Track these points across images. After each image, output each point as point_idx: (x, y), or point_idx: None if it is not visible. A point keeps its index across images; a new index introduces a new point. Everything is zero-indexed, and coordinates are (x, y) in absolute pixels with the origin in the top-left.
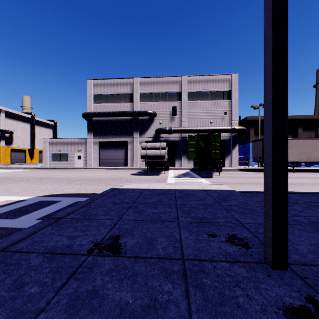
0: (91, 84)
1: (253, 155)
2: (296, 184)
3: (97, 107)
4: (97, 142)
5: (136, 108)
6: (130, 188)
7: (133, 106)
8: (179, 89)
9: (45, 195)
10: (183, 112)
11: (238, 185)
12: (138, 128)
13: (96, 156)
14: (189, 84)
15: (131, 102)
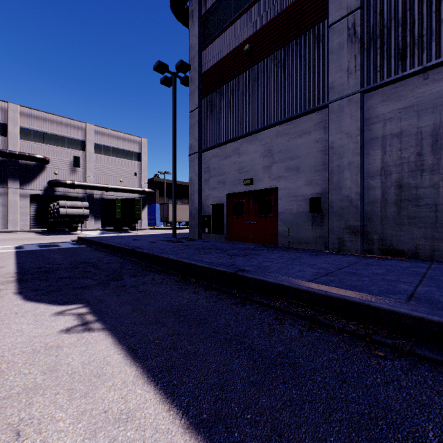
0: None
1: (161, 216)
2: None
3: None
4: None
5: (15, 147)
6: (96, 236)
7: (9, 143)
8: (83, 138)
9: (22, 244)
10: (88, 165)
11: None
12: (17, 175)
13: None
14: (96, 135)
15: (3, 136)
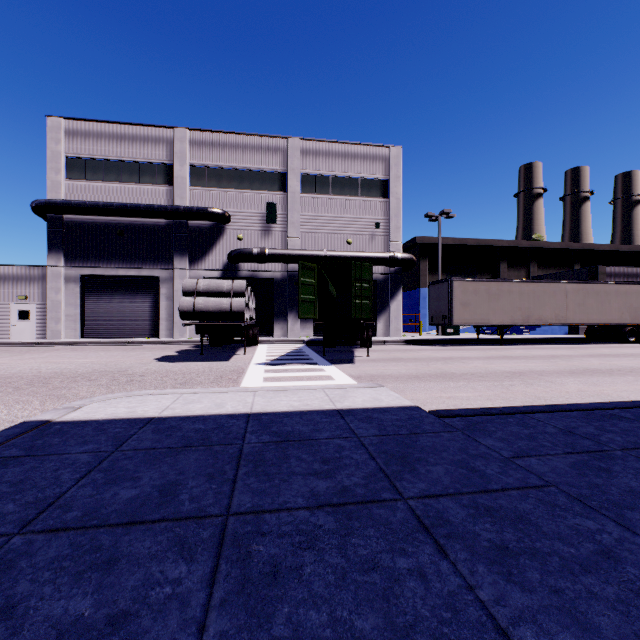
0: (60, 129)
1: (432, 311)
2: (528, 374)
3: (76, 189)
4: (78, 278)
5: (182, 201)
6: (98, 419)
7: (174, 195)
8: (282, 167)
9: None
10: (290, 218)
11: (415, 382)
12: (186, 247)
13: (74, 313)
14: (303, 158)
15: (168, 186)
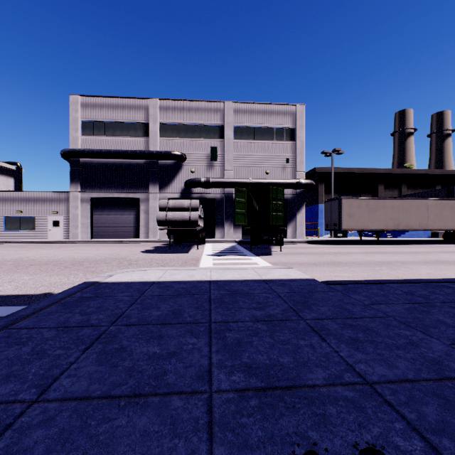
0: (78, 103)
1: (326, 220)
2: (394, 263)
3: (88, 141)
4: (89, 199)
5: (154, 147)
6: (125, 281)
7: (149, 144)
8: (220, 122)
9: None
10: (226, 157)
11: (313, 267)
12: (157, 178)
13: (86, 222)
14: (235, 115)
15: (145, 137)
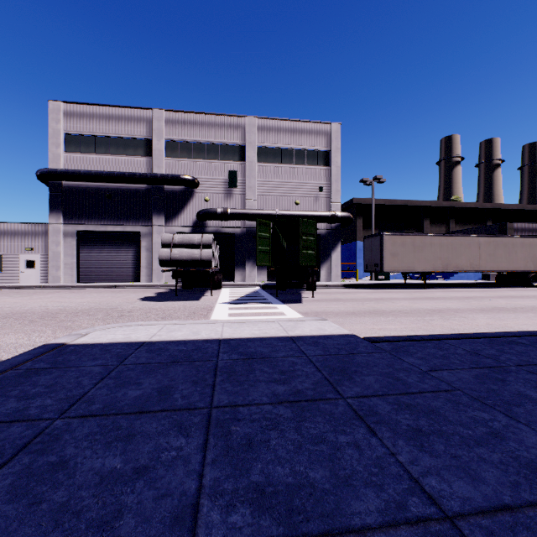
0: (60, 111)
1: (366, 260)
2: (446, 311)
3: (73, 160)
4: (74, 233)
5: (159, 169)
6: (102, 343)
7: (153, 165)
8: (241, 141)
9: None
10: (248, 183)
11: (352, 317)
12: (162, 207)
13: (71, 262)
14: (259, 133)
15: (148, 157)
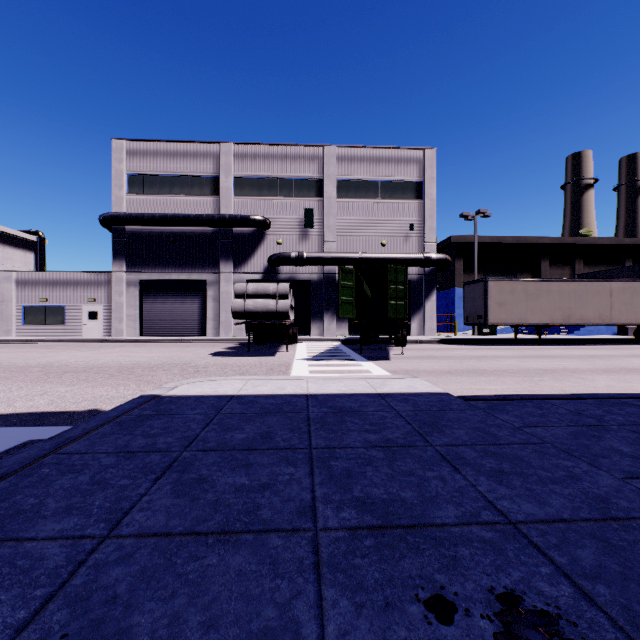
0: (123, 150)
1: (467, 311)
2: (560, 371)
3: (136, 203)
4: (137, 282)
5: (227, 210)
6: (194, 395)
7: (220, 205)
8: (318, 174)
9: None
10: (326, 222)
11: (447, 376)
12: (230, 252)
13: (134, 313)
14: (339, 164)
15: (215, 196)
